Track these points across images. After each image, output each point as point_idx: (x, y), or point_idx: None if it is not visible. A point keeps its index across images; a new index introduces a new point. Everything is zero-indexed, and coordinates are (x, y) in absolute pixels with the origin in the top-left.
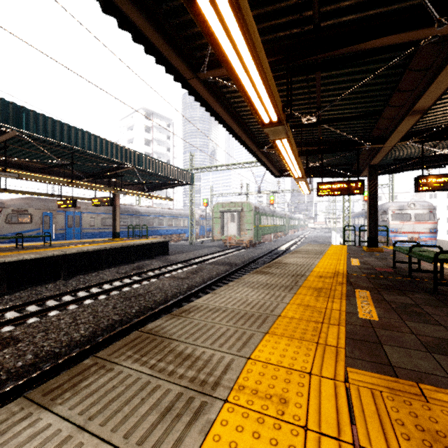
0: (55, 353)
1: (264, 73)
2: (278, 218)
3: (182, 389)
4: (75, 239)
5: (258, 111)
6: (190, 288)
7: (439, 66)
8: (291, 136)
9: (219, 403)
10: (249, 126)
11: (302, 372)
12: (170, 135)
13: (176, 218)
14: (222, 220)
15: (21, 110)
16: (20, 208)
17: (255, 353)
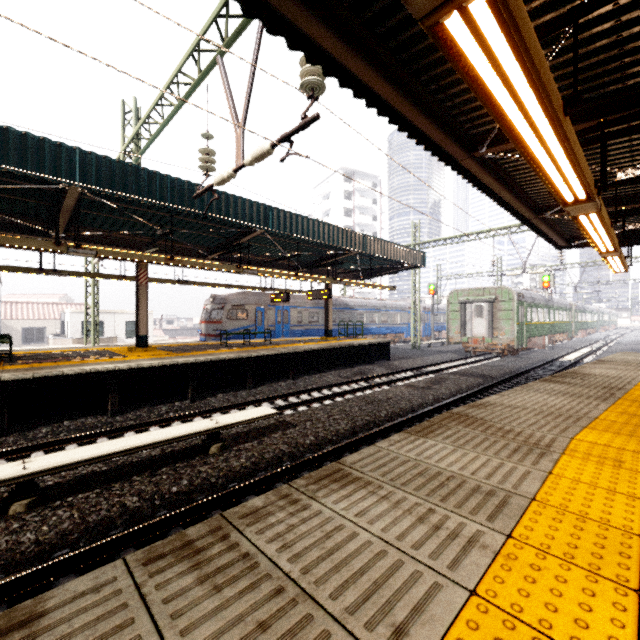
0: (329, 439)
1: (579, 168)
2: (557, 311)
3: (519, 444)
4: (284, 337)
5: (560, 192)
6: (436, 399)
7: None
8: (602, 207)
9: (557, 454)
10: (524, 189)
11: (634, 452)
12: (376, 198)
13: (392, 312)
14: (463, 315)
15: (268, 210)
16: (238, 303)
17: (578, 437)
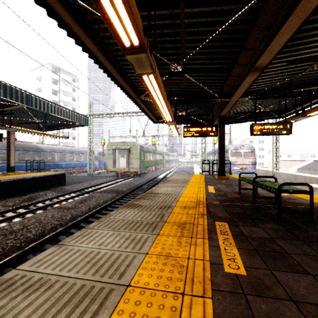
0: None
1: None
2: (158, 155)
3: None
4: None
5: (116, 28)
6: (73, 218)
7: (279, 24)
8: (158, 74)
9: None
10: (127, 73)
11: None
12: (75, 88)
13: (77, 154)
14: (114, 156)
15: None
16: None
17: None
